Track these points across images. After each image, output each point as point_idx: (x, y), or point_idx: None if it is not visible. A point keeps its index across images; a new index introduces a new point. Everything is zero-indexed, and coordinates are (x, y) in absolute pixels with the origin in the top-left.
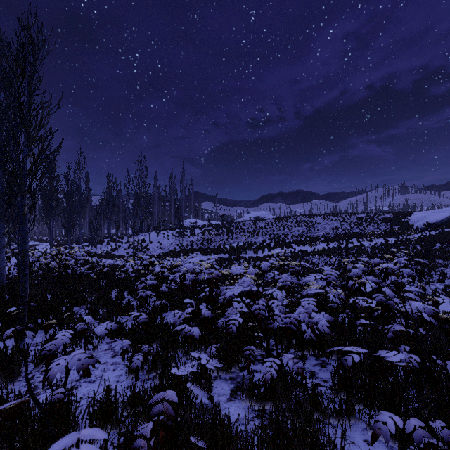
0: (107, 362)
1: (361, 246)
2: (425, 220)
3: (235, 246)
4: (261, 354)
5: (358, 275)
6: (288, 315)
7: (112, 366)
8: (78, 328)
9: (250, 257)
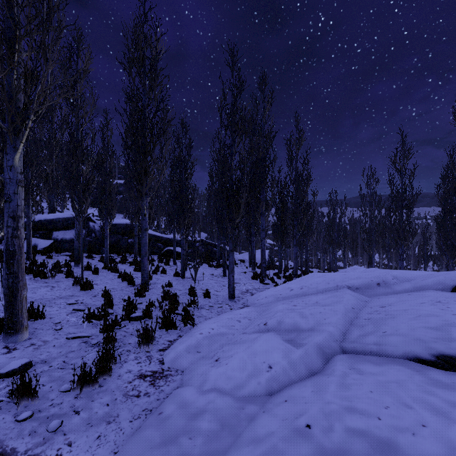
0: None
1: None
2: None
3: None
4: None
5: None
6: None
7: None
8: None
9: None
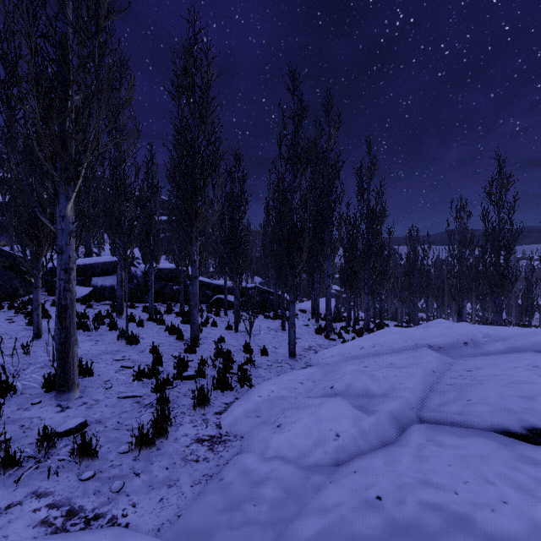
0: None
1: None
2: None
3: None
4: None
5: None
6: None
7: None
8: None
9: None
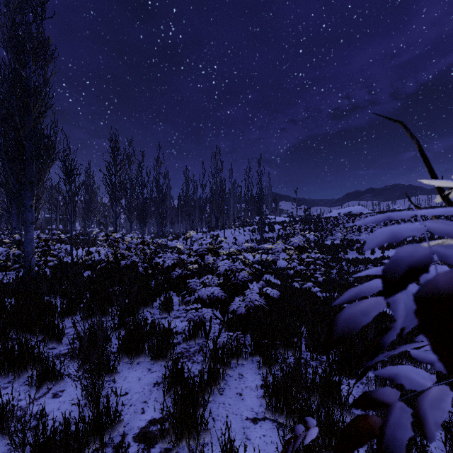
0: None
1: None
2: None
3: (328, 244)
4: None
5: None
6: None
7: None
8: None
9: (355, 259)
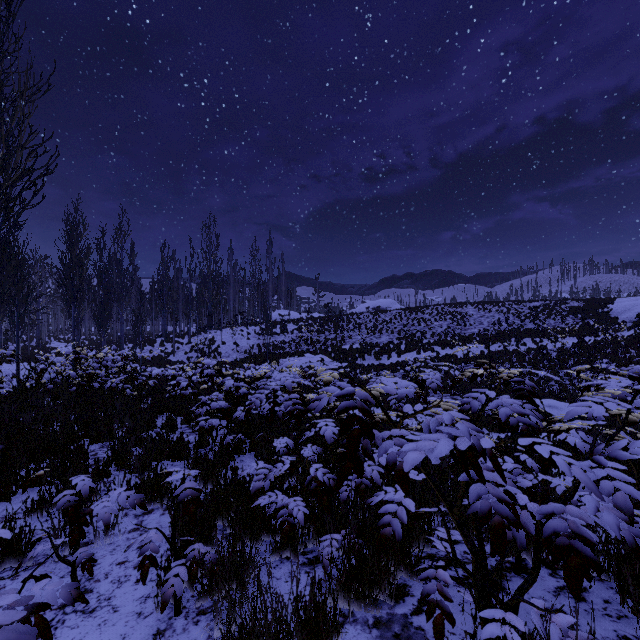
0: (127, 560)
1: (543, 349)
2: (636, 310)
3: (347, 349)
4: (429, 555)
5: (623, 397)
6: (555, 507)
7: (135, 572)
8: (59, 503)
9: (371, 365)
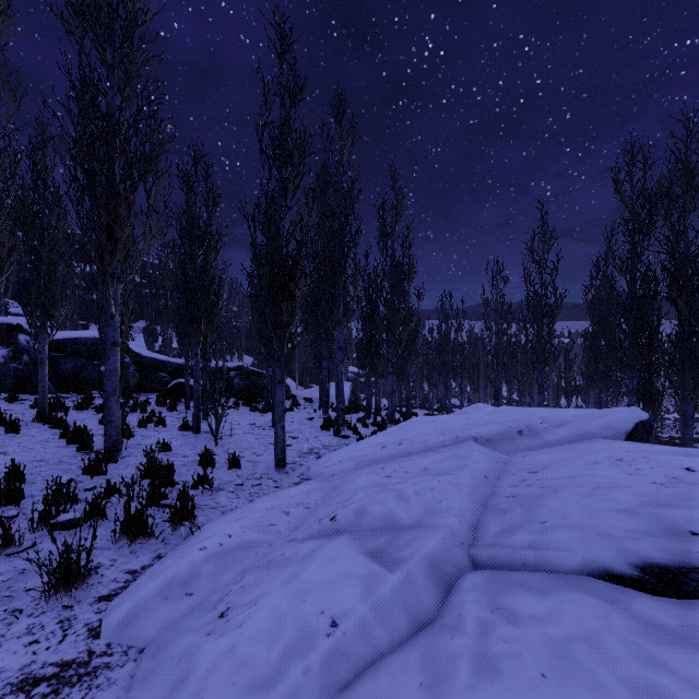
0: None
1: None
2: None
3: None
4: None
5: None
6: None
7: None
8: None
9: None
